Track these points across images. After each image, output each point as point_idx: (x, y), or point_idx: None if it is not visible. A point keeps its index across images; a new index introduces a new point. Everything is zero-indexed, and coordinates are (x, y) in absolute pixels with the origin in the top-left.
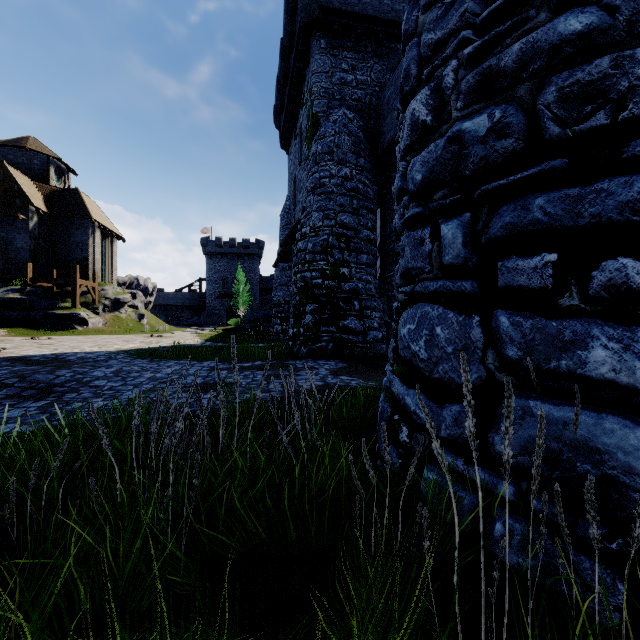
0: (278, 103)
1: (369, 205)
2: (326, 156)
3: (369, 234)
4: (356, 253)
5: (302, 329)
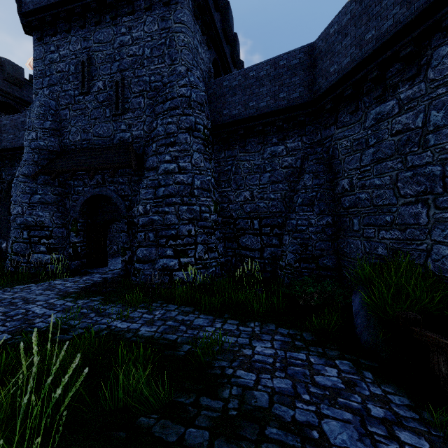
0: None
1: None
2: None
3: None
4: None
5: None
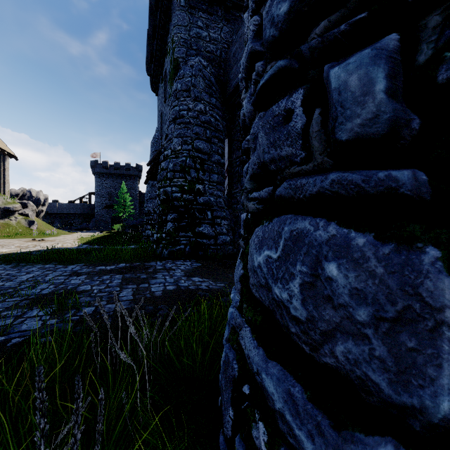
0: (148, 53)
1: (219, 136)
2: (184, 93)
3: (219, 158)
4: (209, 173)
5: (164, 234)
